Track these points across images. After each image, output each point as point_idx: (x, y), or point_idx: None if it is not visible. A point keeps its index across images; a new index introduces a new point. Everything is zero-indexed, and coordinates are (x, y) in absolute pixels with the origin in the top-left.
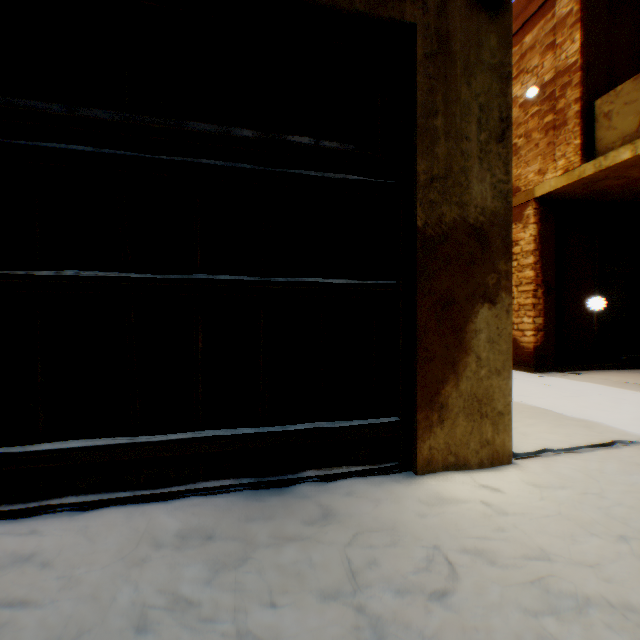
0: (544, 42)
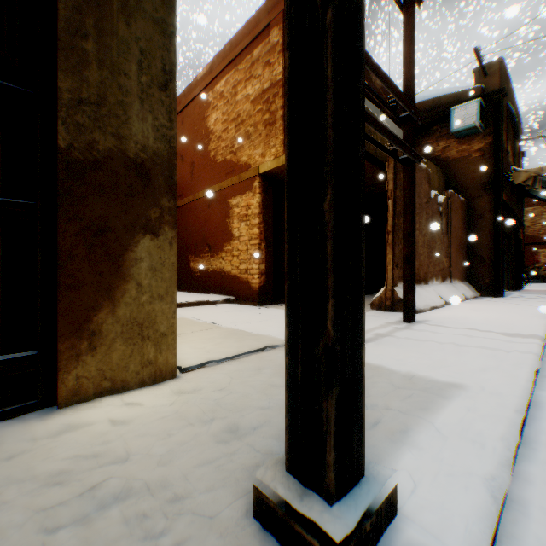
0: (265, 59)
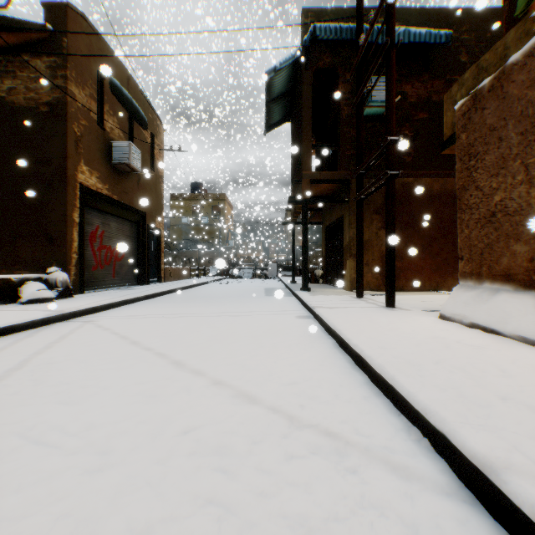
0: None
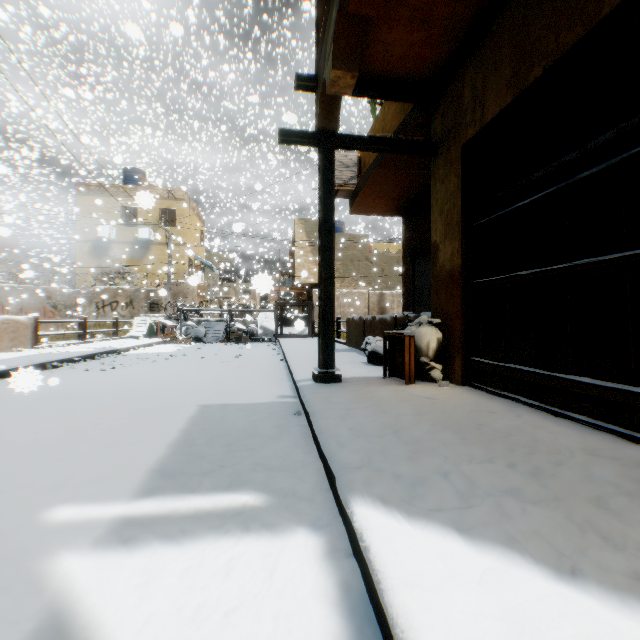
0: None
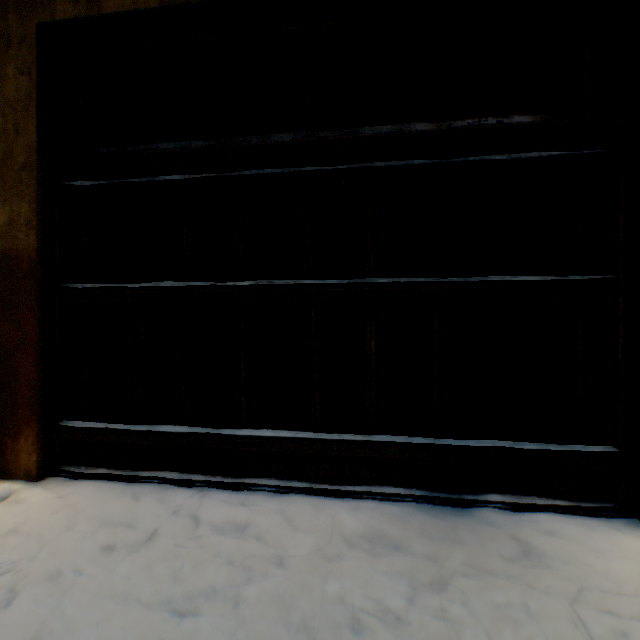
0: None
